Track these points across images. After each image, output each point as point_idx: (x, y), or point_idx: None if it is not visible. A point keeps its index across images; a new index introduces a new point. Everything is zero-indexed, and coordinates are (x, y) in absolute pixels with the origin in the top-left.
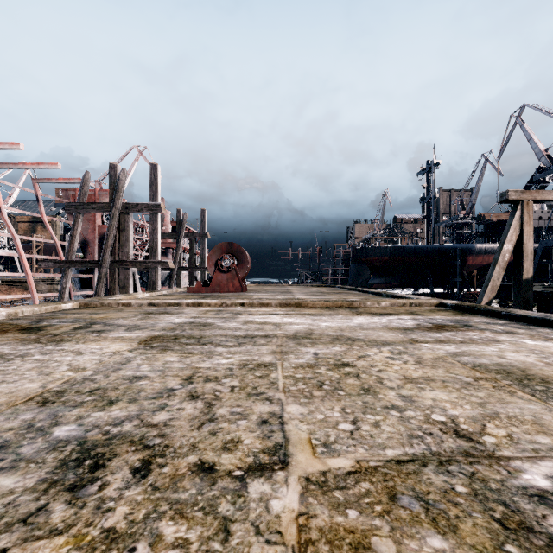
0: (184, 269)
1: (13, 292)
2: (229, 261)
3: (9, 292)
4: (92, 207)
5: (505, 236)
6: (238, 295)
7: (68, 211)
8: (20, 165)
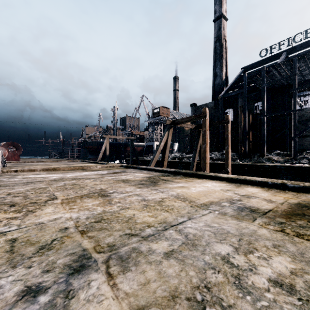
0: None
1: None
2: (12, 149)
3: None
4: None
5: (103, 145)
6: None
7: None
8: None
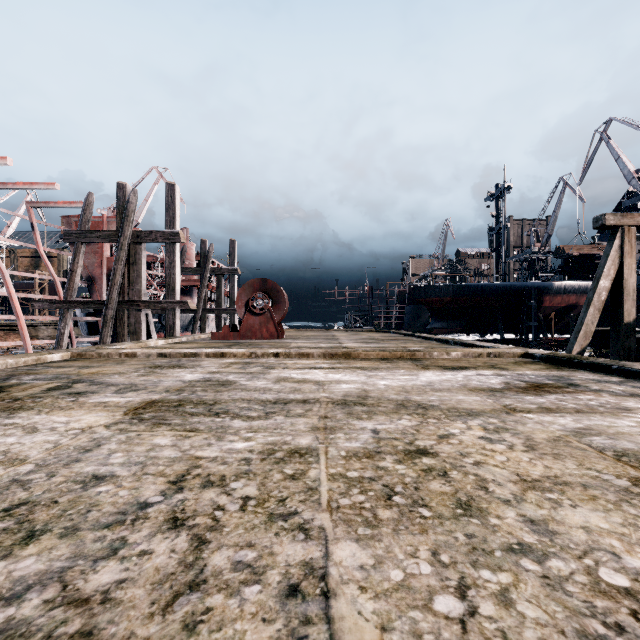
0: (210, 311)
1: (9, 338)
2: (262, 301)
3: (5, 338)
4: (97, 236)
5: (600, 270)
6: (273, 342)
7: (67, 240)
8: (9, 185)
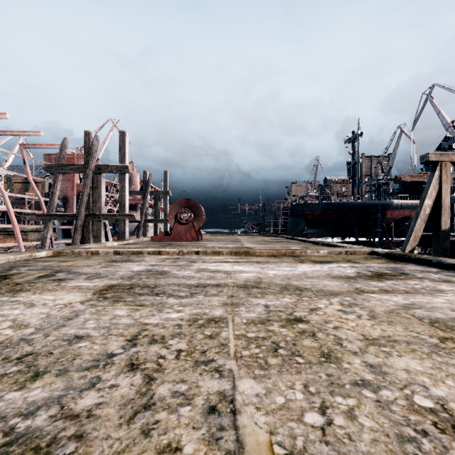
0: (149, 221)
1: (7, 240)
2: (187, 214)
3: (4, 240)
4: (70, 168)
5: (425, 192)
6: (195, 243)
7: (49, 171)
8: (8, 132)
